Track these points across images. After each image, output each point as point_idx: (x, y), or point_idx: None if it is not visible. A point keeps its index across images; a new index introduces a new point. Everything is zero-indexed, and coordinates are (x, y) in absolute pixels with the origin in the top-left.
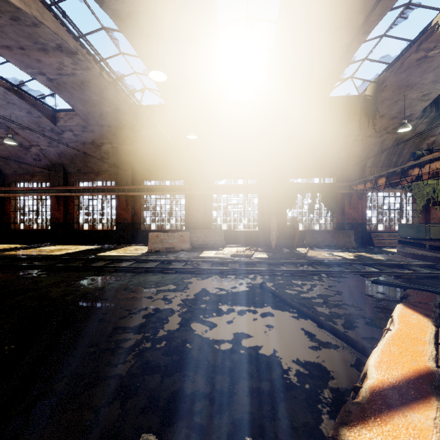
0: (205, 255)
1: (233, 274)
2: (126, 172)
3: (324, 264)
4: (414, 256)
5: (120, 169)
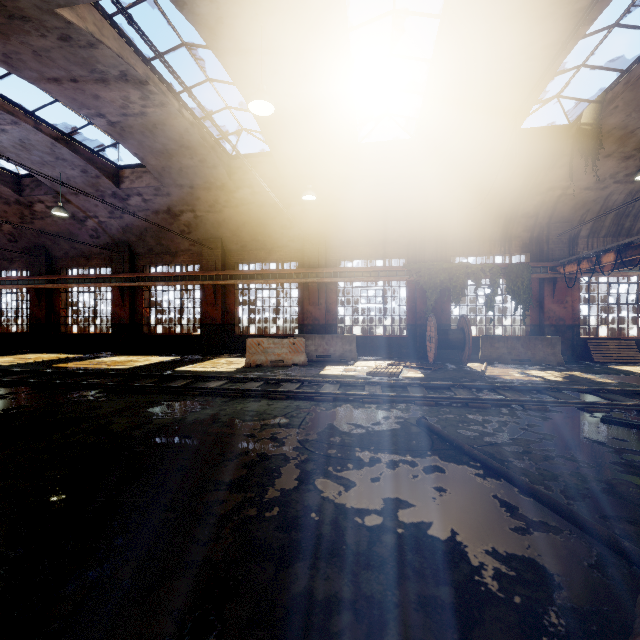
0: (329, 372)
1: (373, 403)
2: (214, 252)
3: (514, 389)
4: None
5: (206, 247)
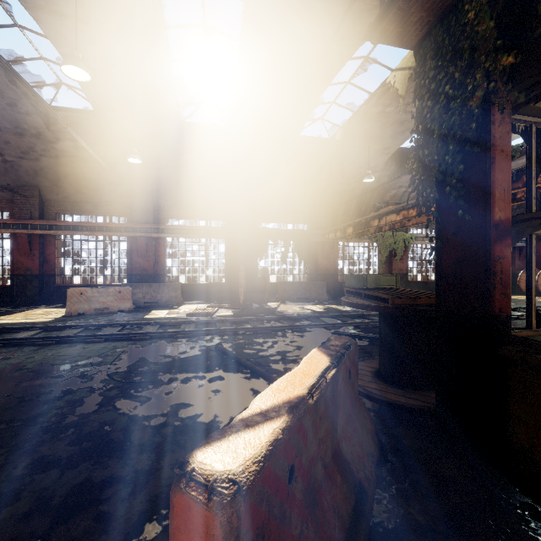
0: (153, 316)
1: (185, 337)
2: (29, 200)
3: (292, 319)
4: (351, 305)
5: (19, 195)
